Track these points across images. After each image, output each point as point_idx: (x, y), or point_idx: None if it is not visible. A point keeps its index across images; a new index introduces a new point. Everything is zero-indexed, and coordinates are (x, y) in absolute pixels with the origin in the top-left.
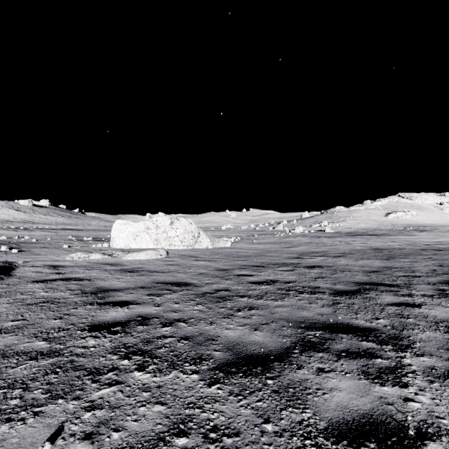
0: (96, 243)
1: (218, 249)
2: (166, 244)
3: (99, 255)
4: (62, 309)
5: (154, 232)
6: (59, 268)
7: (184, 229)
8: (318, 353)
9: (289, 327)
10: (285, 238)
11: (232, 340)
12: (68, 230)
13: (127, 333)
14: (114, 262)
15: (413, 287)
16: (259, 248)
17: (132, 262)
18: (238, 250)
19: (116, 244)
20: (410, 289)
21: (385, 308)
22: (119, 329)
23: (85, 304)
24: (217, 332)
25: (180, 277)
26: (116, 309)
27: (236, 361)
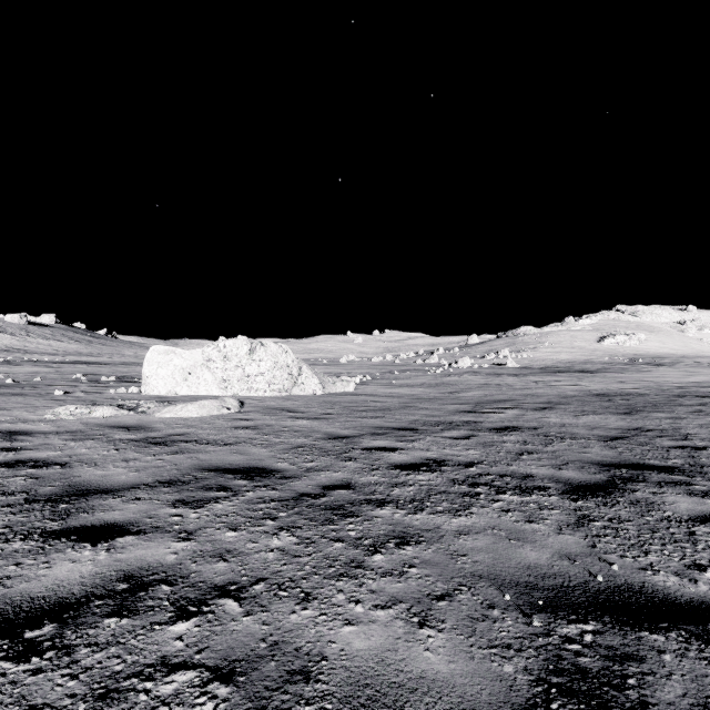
0: (120, 385)
1: (333, 396)
2: (242, 388)
3: (112, 410)
4: None
5: (221, 367)
6: (19, 437)
7: (274, 361)
8: None
9: (507, 610)
10: (444, 377)
11: (362, 676)
12: (81, 364)
13: (61, 653)
14: (135, 422)
15: None
16: (404, 394)
17: (171, 422)
18: (368, 397)
19: (152, 388)
20: (709, 478)
21: (694, 531)
22: (47, 633)
23: (10, 538)
24: (319, 636)
25: (256, 455)
26: (77, 551)
27: None
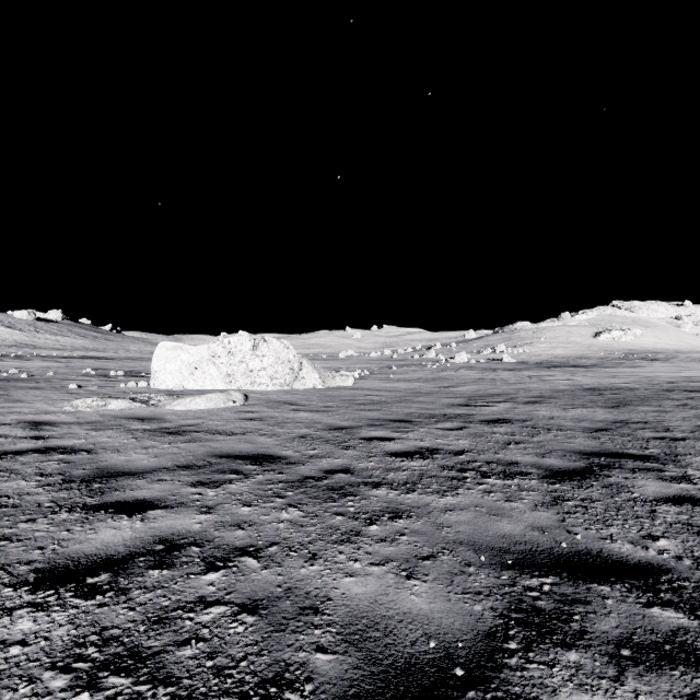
0: (129, 380)
1: (333, 390)
2: (246, 382)
3: (125, 402)
4: (2, 522)
5: (225, 362)
6: (45, 427)
7: (276, 356)
8: (565, 653)
9: (481, 567)
10: (440, 372)
11: (359, 611)
12: (89, 359)
13: (118, 593)
14: (148, 414)
15: (685, 462)
16: (401, 388)
17: (181, 414)
18: (366, 391)
19: (161, 382)
20: (681, 465)
21: (656, 509)
22: (105, 580)
23: (57, 510)
24: (325, 584)
25: (262, 444)
26: (117, 521)
27: (370, 690)
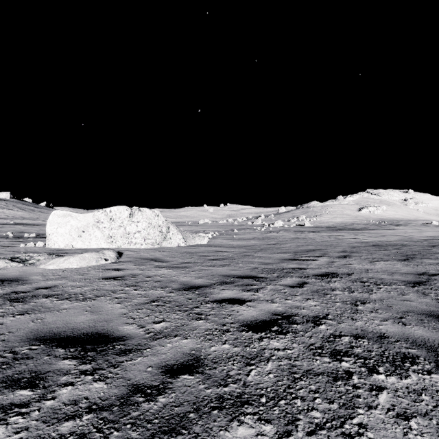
0: (34, 240)
1: (192, 247)
2: (124, 242)
3: (2, 263)
4: None
5: (107, 227)
6: None
7: (149, 222)
8: None
9: None
10: (267, 233)
11: None
12: (20, 225)
13: None
14: (16, 274)
15: None
16: (242, 245)
17: (49, 273)
18: (217, 248)
19: (53, 243)
20: None
21: None
22: None
23: None
24: None
25: (106, 314)
26: None
27: None
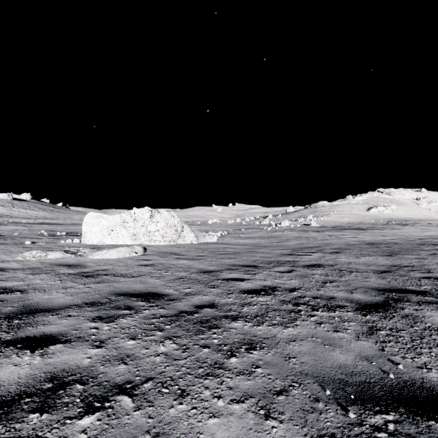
0: (68, 238)
1: (203, 244)
2: (145, 239)
3: (60, 254)
4: None
5: (132, 226)
6: None
7: (166, 222)
8: None
9: (328, 403)
10: (273, 233)
11: None
12: (45, 224)
13: None
14: (75, 262)
15: None
16: (248, 243)
17: (98, 261)
18: (225, 245)
19: (88, 240)
20: None
21: None
22: None
23: None
24: (190, 428)
25: (152, 284)
26: (20, 356)
27: None
